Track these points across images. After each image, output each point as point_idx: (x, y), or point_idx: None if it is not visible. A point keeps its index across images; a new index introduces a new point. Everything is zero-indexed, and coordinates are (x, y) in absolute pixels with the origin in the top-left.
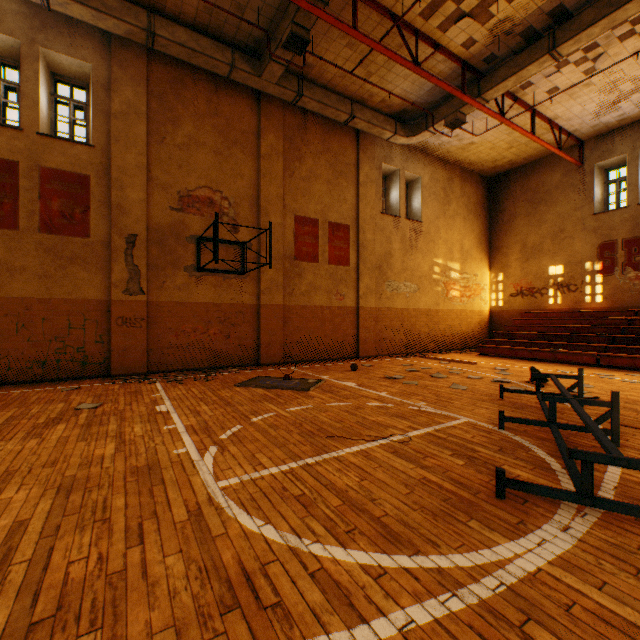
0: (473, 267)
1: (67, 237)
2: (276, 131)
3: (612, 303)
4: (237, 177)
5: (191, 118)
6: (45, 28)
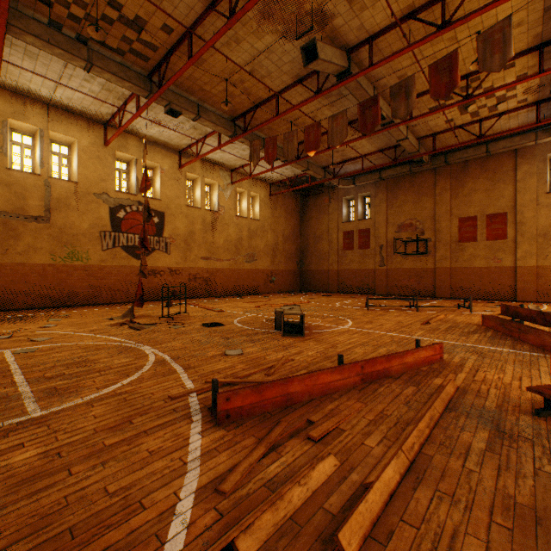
0: None
1: (364, 249)
2: (444, 179)
3: None
4: (423, 210)
5: (402, 193)
6: (359, 188)
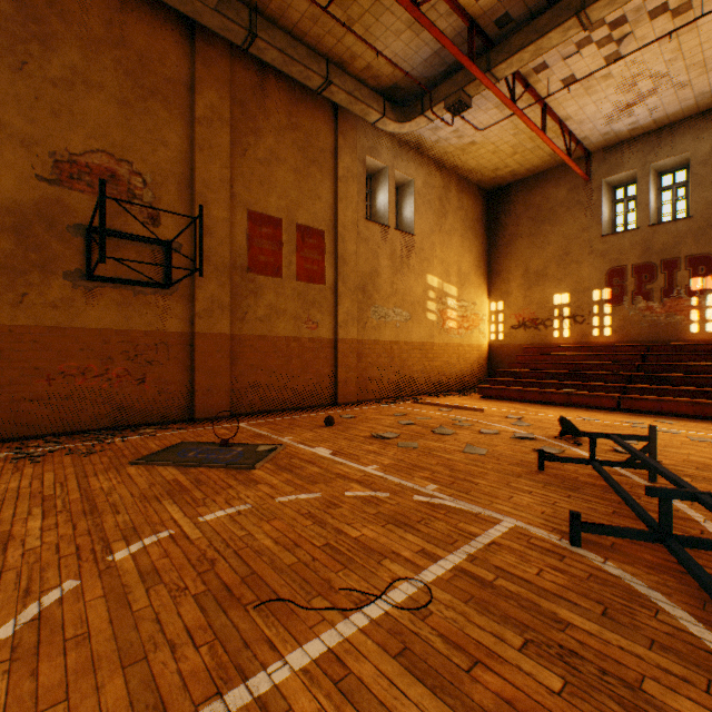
0: (471, 294)
1: None
2: (220, 87)
3: (622, 337)
4: (157, 144)
5: (76, 41)
6: None
